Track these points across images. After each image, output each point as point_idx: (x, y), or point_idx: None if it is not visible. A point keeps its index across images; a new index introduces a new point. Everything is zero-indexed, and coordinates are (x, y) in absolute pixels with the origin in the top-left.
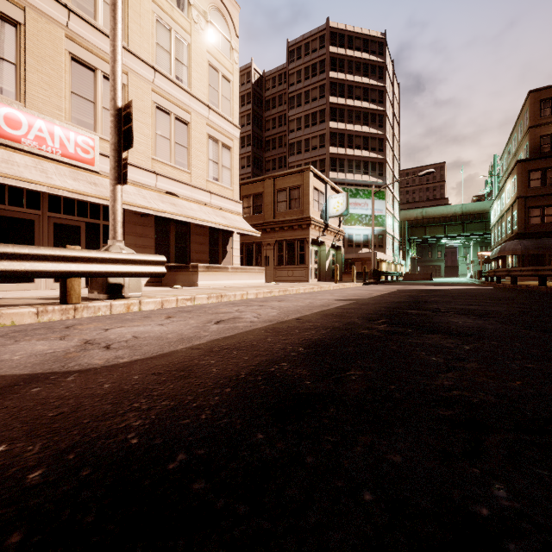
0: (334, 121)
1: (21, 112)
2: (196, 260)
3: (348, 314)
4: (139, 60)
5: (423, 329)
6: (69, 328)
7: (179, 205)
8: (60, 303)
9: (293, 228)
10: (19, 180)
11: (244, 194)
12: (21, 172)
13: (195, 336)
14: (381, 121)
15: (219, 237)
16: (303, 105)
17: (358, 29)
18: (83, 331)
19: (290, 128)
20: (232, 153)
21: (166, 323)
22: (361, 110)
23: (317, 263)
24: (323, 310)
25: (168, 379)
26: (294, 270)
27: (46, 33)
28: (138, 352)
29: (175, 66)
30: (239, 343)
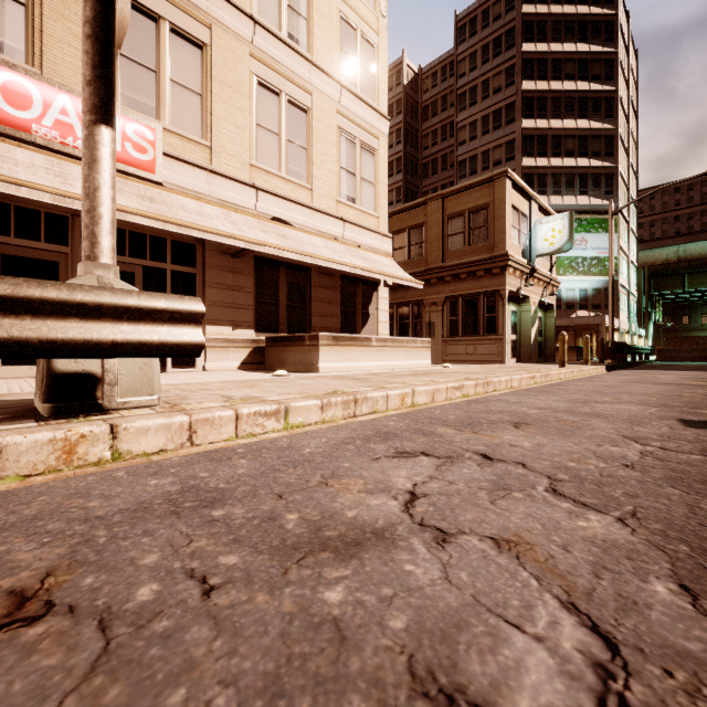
0: (529, 117)
1: (32, 81)
2: (320, 327)
3: None
4: (229, 5)
5: None
6: None
7: (292, 238)
8: None
9: (476, 276)
10: None
11: (395, 229)
12: (13, 172)
13: None
14: (610, 107)
15: (357, 292)
16: (479, 102)
17: None
18: None
19: (459, 138)
20: (377, 158)
21: None
22: (575, 96)
23: (516, 332)
24: None
25: None
26: (477, 344)
27: None
28: None
29: (287, 18)
30: None
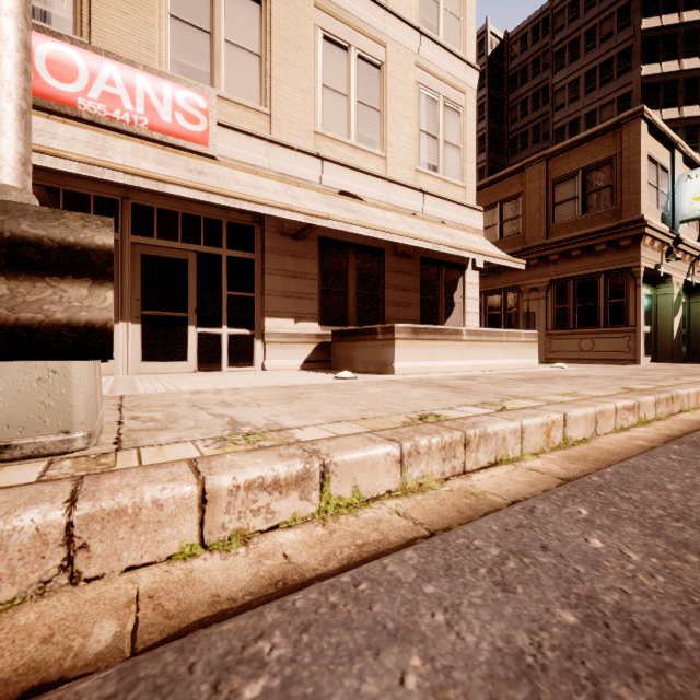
0: (651, 62)
1: (78, 50)
2: (395, 319)
3: None
4: None
5: None
6: None
7: (362, 213)
8: None
9: (594, 251)
10: None
11: (482, 205)
12: (44, 144)
13: None
14: None
15: (439, 277)
16: (581, 56)
17: None
18: None
19: (555, 103)
20: (463, 117)
21: None
22: None
23: (650, 322)
24: None
25: None
26: (596, 337)
27: None
28: None
29: None
30: None
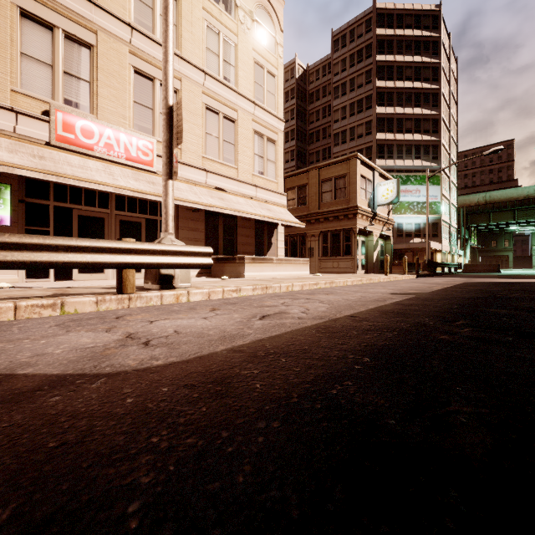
0: (381, 106)
1: (94, 123)
2: (242, 252)
3: (412, 312)
4: (191, 66)
5: (529, 336)
6: (119, 318)
7: (227, 200)
8: (117, 292)
9: (339, 219)
10: (91, 183)
11: (288, 187)
12: (93, 176)
13: (238, 334)
14: (436, 100)
15: (264, 229)
16: (348, 94)
17: (408, 6)
18: (129, 323)
19: (334, 118)
20: (277, 146)
21: (209, 317)
22: (412, 91)
23: (364, 254)
24: (380, 306)
25: (201, 396)
26: (339, 261)
27: (113, 51)
28: (175, 352)
29: (223, 68)
30: (287, 346)
